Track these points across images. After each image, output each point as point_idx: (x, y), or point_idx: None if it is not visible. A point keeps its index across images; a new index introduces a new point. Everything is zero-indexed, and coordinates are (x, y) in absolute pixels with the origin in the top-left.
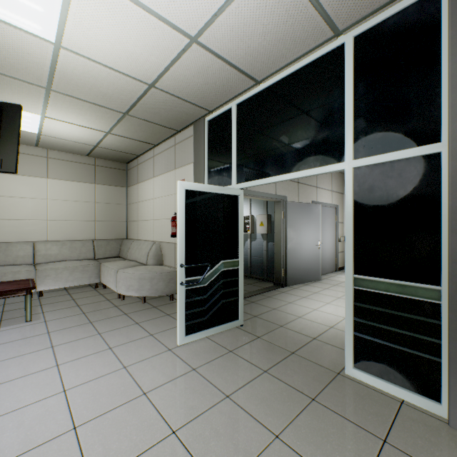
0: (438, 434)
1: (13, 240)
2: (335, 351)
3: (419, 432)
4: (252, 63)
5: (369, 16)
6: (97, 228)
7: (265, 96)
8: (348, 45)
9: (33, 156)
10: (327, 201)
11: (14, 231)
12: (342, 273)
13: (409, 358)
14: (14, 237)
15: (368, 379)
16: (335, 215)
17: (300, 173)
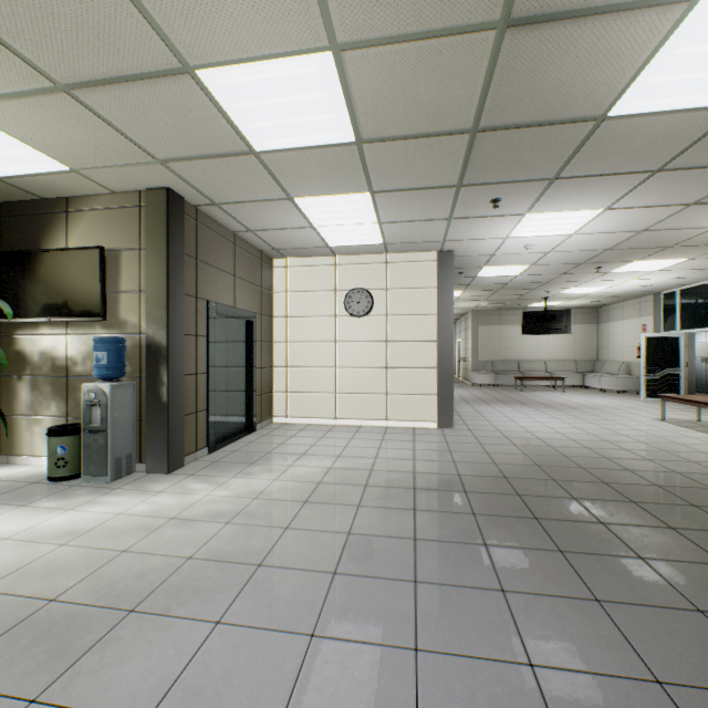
0: None
1: (534, 359)
2: None
3: None
4: (680, 284)
5: None
6: (576, 353)
7: (693, 290)
8: None
9: None
10: None
11: (535, 355)
12: None
13: None
14: (535, 358)
15: None
16: None
17: (707, 329)
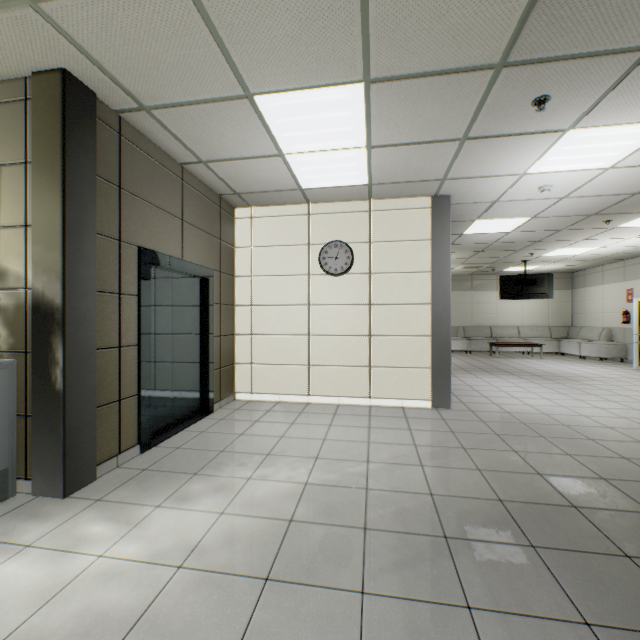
0: None
1: (507, 325)
2: None
3: None
4: None
5: None
6: (550, 318)
7: None
8: None
9: None
10: None
11: (507, 320)
12: None
13: None
14: (507, 323)
15: None
16: None
17: None
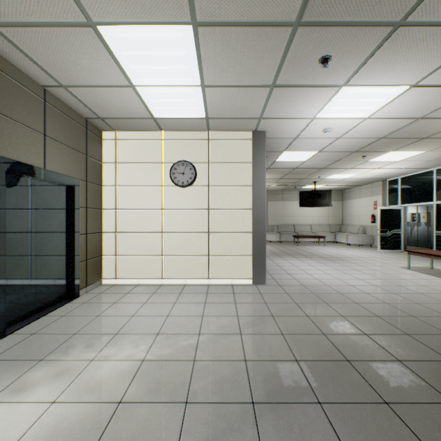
0: None
1: (304, 224)
2: None
3: None
4: (403, 173)
5: (438, 166)
6: (329, 219)
7: (410, 178)
8: (434, 171)
9: None
10: None
11: (304, 221)
12: None
13: None
14: (304, 223)
15: None
16: None
17: (421, 203)
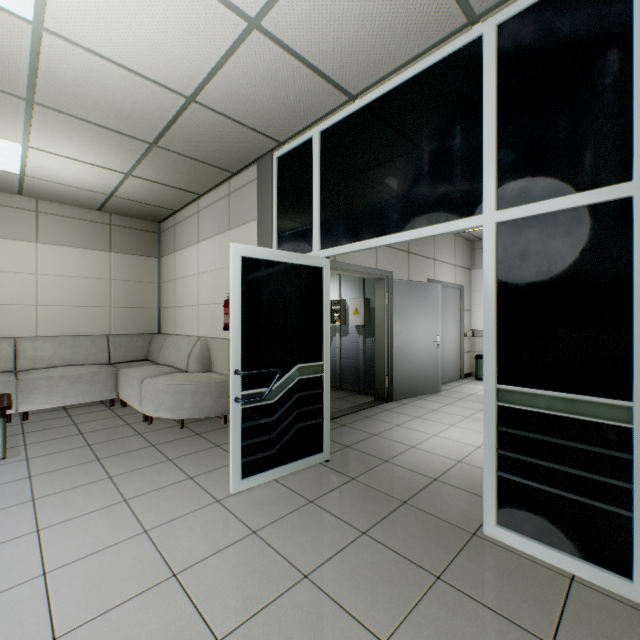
0: (632, 631)
1: None
2: (467, 499)
3: (603, 628)
4: (343, 65)
5: None
6: (114, 317)
7: (362, 119)
8: (489, 37)
9: (14, 209)
10: (448, 280)
11: None
12: (469, 381)
13: (582, 510)
14: None
15: (518, 542)
16: (460, 299)
17: (415, 232)
